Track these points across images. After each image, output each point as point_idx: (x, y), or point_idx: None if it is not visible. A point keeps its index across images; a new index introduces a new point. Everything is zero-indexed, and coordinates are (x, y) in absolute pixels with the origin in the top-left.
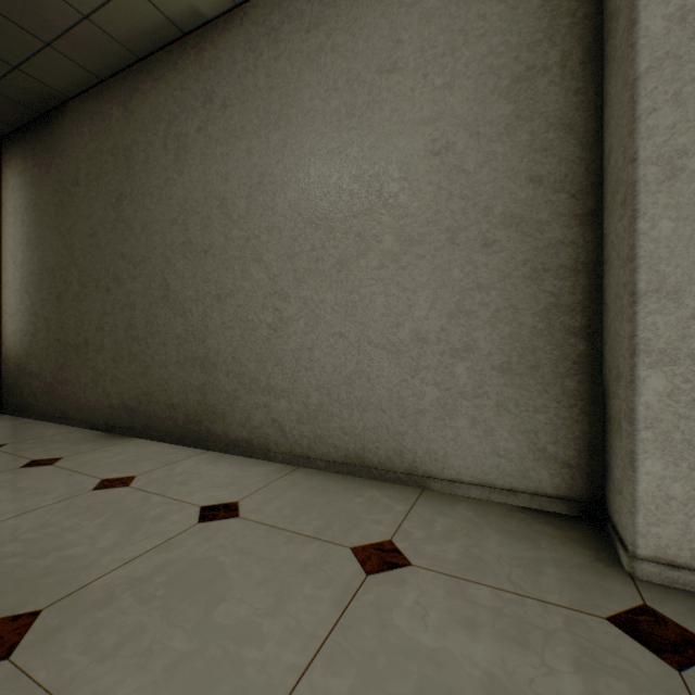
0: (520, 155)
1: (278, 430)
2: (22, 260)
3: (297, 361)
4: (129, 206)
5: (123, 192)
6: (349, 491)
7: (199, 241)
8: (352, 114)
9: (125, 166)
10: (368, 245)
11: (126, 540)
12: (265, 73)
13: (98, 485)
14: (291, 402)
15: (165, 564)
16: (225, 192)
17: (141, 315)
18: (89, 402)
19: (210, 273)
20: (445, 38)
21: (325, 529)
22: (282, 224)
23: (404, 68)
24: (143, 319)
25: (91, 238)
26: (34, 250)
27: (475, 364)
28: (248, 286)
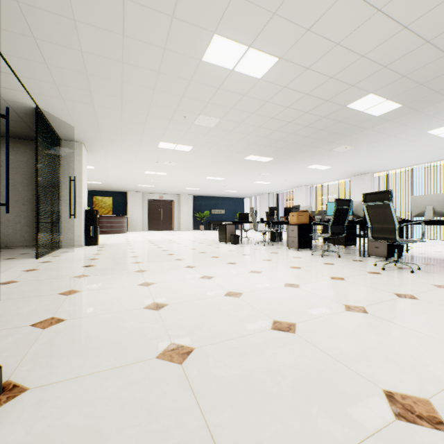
0: (31, 190)
1: None
2: None
3: None
4: None
5: None
6: None
7: None
8: None
9: None
10: None
11: None
12: None
13: None
14: None
15: None
16: None
17: None
18: None
19: None
20: (15, 165)
21: None
22: None
23: (5, 167)
24: None
25: None
26: None
27: (21, 225)
28: None
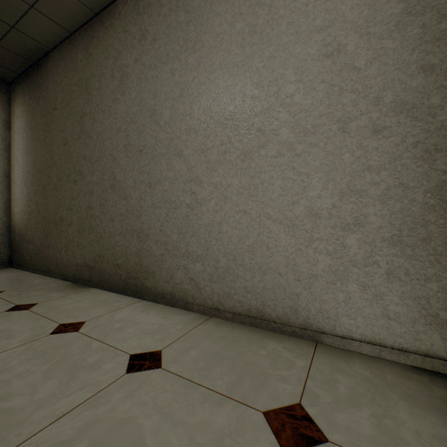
0: (411, 48)
1: (194, 286)
2: (22, 163)
3: (208, 232)
4: (89, 121)
5: (84, 112)
6: (253, 342)
7: (136, 143)
8: (254, 32)
9: (86, 93)
10: (267, 138)
11: (62, 391)
12: (184, 10)
13: (55, 330)
14: (204, 265)
15: (89, 424)
16: (154, 105)
17: (97, 199)
18: (63, 261)
19: (143, 166)
20: None
21: (236, 386)
22: (197, 126)
23: None
24: (98, 202)
25: (64, 146)
26: (29, 156)
27: (365, 236)
28: (171, 175)
